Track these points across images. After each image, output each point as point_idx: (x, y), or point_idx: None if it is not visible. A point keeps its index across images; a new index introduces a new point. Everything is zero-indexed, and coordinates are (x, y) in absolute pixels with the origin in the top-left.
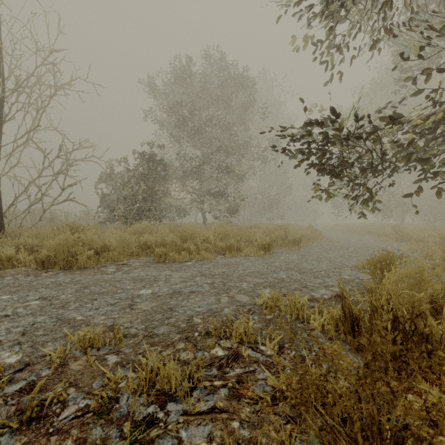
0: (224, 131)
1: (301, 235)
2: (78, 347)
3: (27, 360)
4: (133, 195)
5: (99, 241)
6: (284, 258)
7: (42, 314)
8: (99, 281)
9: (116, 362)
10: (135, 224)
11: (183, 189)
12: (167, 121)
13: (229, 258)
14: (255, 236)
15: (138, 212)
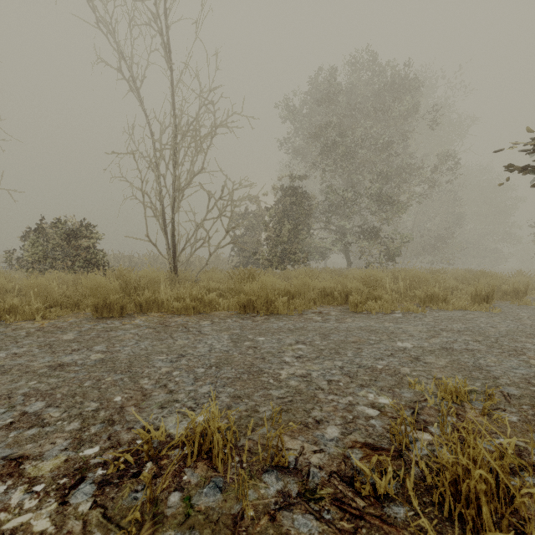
0: (383, 151)
1: (527, 284)
2: (446, 397)
3: (404, 404)
4: (278, 235)
5: (281, 286)
6: (526, 314)
7: (331, 359)
8: (327, 329)
9: (520, 420)
10: (281, 269)
11: (323, 227)
12: (304, 148)
13: (440, 311)
14: (449, 284)
15: (281, 255)
